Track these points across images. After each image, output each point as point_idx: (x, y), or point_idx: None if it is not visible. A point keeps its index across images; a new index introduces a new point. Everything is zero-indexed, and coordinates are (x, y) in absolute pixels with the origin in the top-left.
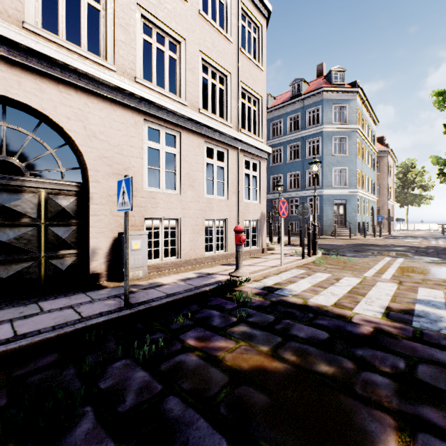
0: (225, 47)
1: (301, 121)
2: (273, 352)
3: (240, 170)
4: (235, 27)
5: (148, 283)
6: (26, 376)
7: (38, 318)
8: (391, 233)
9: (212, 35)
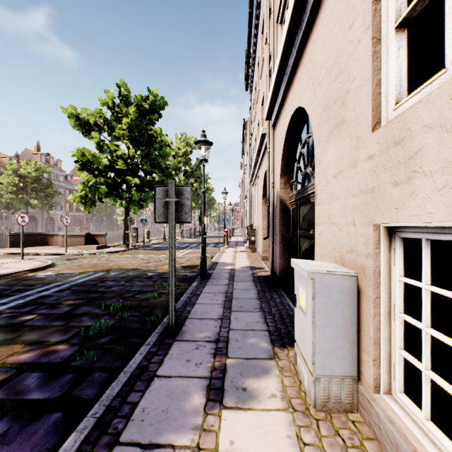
0: None
1: None
2: None
3: None
4: None
5: (249, 386)
6: (154, 308)
7: (215, 308)
8: None
9: None
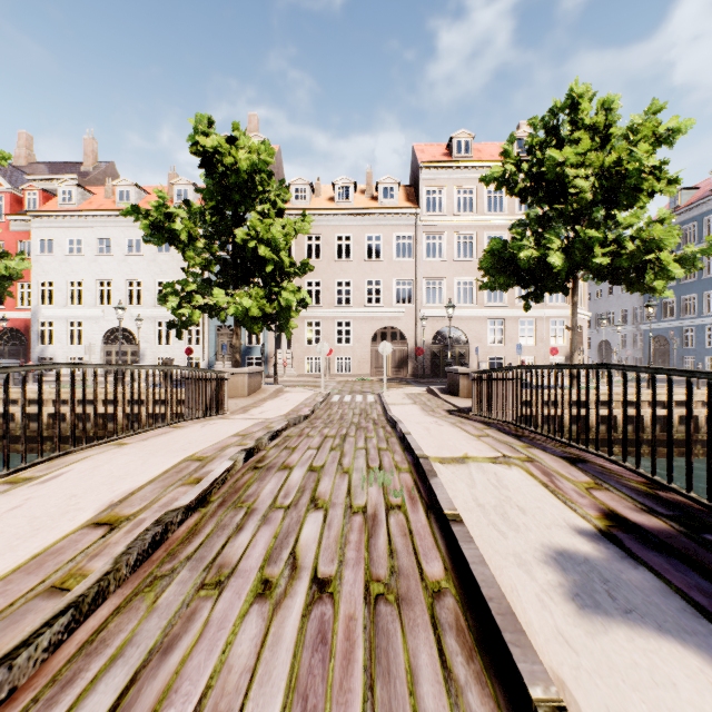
0: None
1: None
2: None
3: (546, 328)
4: None
5: None
6: None
7: None
8: None
9: None
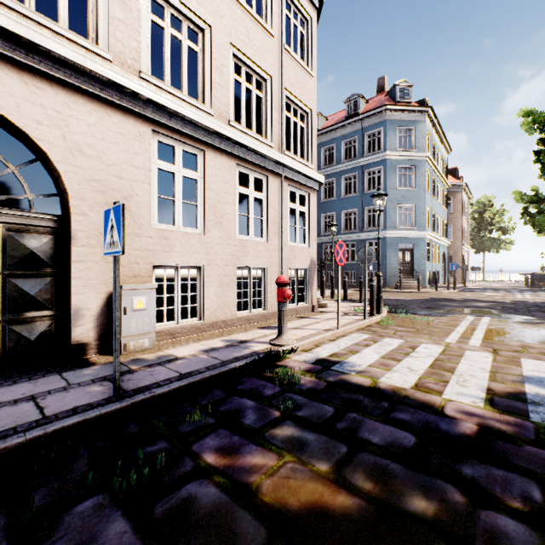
0: (264, 42)
1: (358, 147)
2: (336, 475)
3: (284, 203)
4: (278, 17)
5: (156, 357)
6: None
7: None
8: (467, 285)
9: (247, 24)
